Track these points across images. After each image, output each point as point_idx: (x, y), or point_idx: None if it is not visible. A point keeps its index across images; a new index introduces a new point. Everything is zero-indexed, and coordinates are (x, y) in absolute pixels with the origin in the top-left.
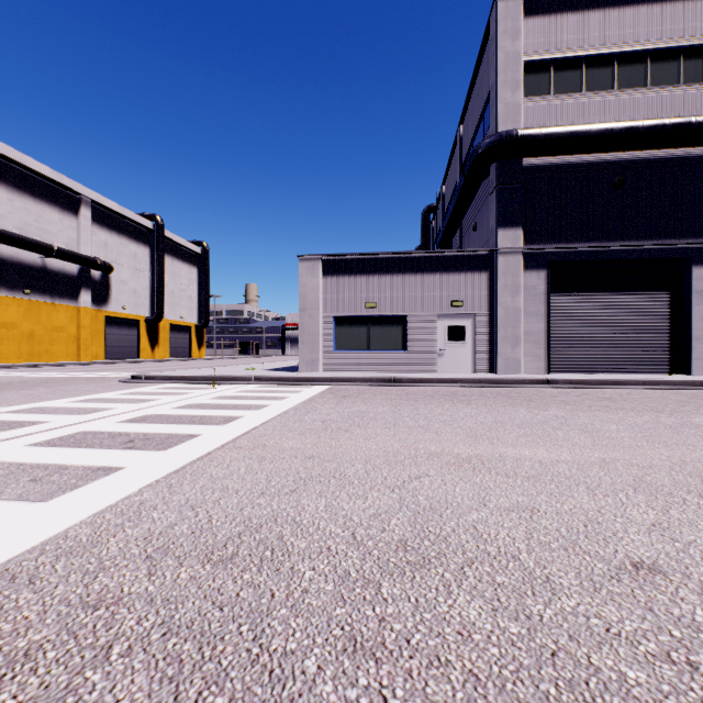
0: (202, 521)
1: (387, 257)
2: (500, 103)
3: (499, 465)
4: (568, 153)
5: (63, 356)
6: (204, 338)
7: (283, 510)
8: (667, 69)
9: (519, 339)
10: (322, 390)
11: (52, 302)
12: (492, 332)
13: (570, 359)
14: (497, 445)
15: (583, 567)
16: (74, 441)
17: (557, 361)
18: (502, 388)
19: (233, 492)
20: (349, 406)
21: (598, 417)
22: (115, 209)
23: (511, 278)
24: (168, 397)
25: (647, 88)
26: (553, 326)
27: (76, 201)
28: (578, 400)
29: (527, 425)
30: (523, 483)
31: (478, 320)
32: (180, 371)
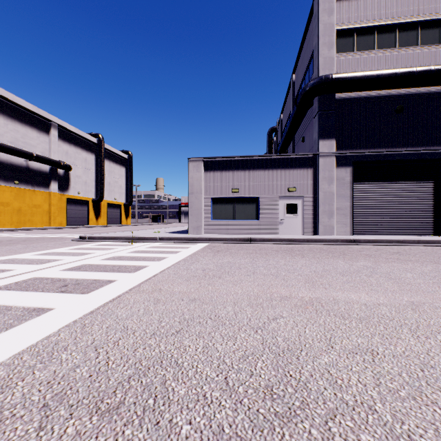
0: (101, 363)
1: (246, 159)
2: (320, 57)
3: (335, 307)
4: (366, 89)
5: (39, 223)
6: (130, 212)
7: (169, 351)
8: (431, 34)
9: (333, 213)
10: (203, 246)
11: (32, 189)
12: (315, 208)
13: (367, 226)
14: (329, 290)
15: (438, 422)
16: (25, 285)
17: (358, 227)
18: (323, 245)
19: (131, 333)
20: (221, 258)
21: (395, 267)
22: (73, 130)
23: (328, 172)
24: (100, 251)
25: (418, 46)
26: (355, 204)
27: (48, 125)
28: (377, 254)
29: (347, 273)
30: (357, 325)
31: (306, 200)
32: (111, 233)
